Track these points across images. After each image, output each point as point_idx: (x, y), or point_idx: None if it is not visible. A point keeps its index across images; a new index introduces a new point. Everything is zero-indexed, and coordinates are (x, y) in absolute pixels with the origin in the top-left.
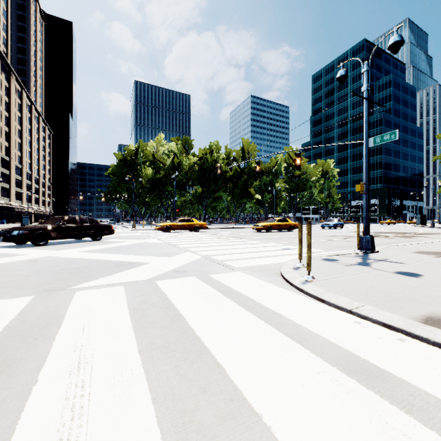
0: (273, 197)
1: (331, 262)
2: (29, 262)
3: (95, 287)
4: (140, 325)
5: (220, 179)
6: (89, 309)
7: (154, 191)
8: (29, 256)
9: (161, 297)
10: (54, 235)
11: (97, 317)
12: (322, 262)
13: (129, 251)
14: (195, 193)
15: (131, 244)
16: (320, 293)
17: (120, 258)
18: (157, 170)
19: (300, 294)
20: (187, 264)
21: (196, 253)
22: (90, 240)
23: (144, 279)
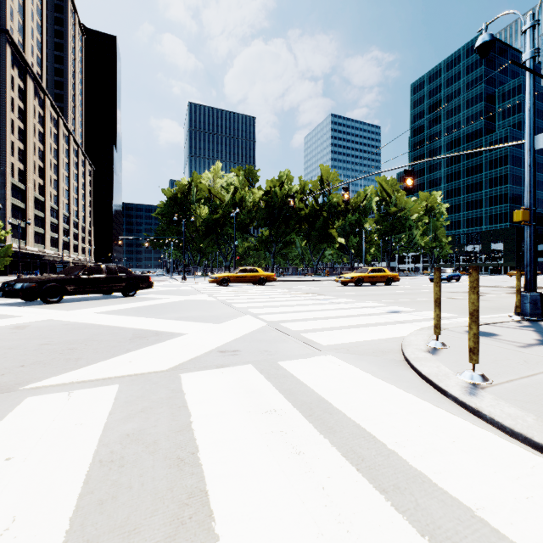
0: (361, 241)
1: (488, 338)
2: (14, 328)
3: (68, 386)
4: (87, 542)
5: (292, 219)
6: (10, 458)
7: (210, 234)
8: (22, 319)
9: (178, 420)
10: (71, 289)
11: (1, 494)
12: None
13: (164, 313)
14: (261, 237)
15: (171, 303)
16: (534, 429)
17: (144, 325)
18: (214, 208)
19: (476, 423)
20: (243, 338)
21: (258, 318)
22: (121, 296)
23: (162, 369)
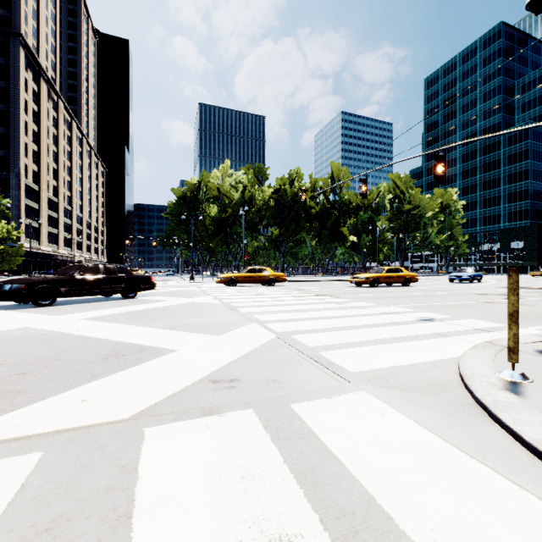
0: (373, 240)
1: None
2: None
3: None
4: None
5: (302, 217)
6: None
7: (219, 233)
8: None
9: None
10: (65, 290)
11: None
12: None
13: (159, 320)
14: (270, 236)
15: (172, 306)
16: None
17: (129, 336)
18: (223, 207)
19: None
20: (245, 358)
21: (265, 327)
22: (121, 298)
23: (122, 416)
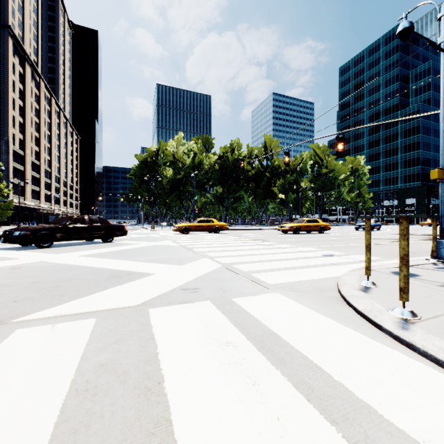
0: (298, 197)
1: (411, 278)
2: (11, 269)
3: (52, 320)
4: None
5: (241, 178)
6: None
7: (174, 191)
8: (18, 261)
9: (146, 351)
10: (60, 236)
11: None
12: (397, 278)
13: (136, 256)
14: (215, 194)
15: (142, 247)
16: None
17: (119, 266)
18: (177, 170)
19: (410, 355)
20: (202, 277)
21: (214, 260)
22: (101, 242)
23: (133, 304)
